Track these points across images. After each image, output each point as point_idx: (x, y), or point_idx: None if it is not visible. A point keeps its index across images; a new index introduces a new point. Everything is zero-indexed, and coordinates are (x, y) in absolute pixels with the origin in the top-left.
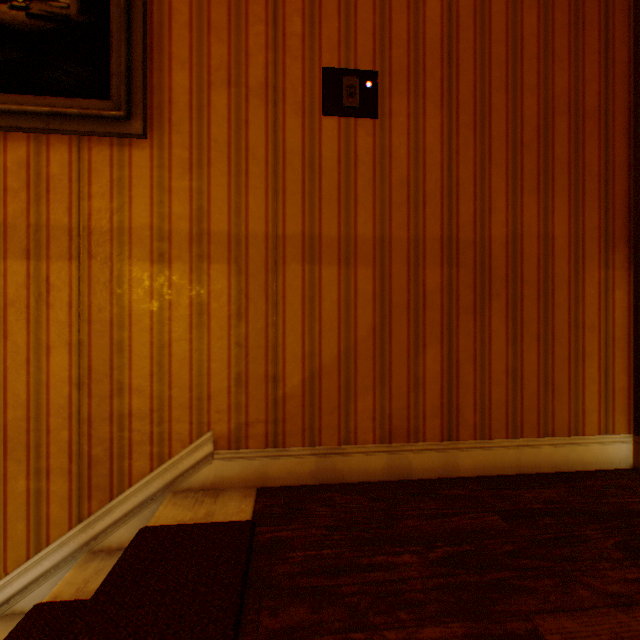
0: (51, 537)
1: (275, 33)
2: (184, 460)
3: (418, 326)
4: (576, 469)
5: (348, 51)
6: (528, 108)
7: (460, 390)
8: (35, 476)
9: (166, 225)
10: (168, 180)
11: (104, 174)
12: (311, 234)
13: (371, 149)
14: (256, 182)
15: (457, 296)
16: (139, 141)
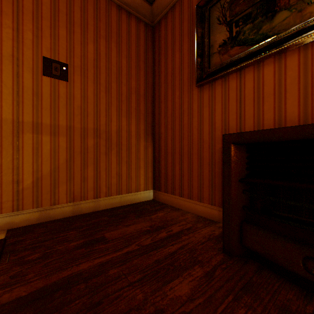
0: None
1: (18, 35)
2: None
3: (85, 159)
4: (138, 202)
5: (55, 53)
6: (124, 90)
7: (101, 181)
8: None
9: None
10: None
11: None
12: (37, 122)
13: (66, 93)
14: (7, 97)
15: (100, 149)
16: None
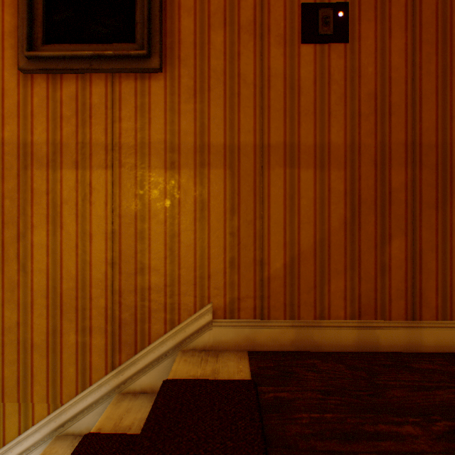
0: (92, 379)
1: None
2: (190, 326)
3: (384, 219)
4: None
5: None
6: None
7: (423, 276)
8: (81, 332)
9: (176, 140)
10: (177, 104)
11: (130, 102)
12: (291, 143)
13: (342, 69)
14: (246, 102)
15: (420, 193)
16: (156, 75)
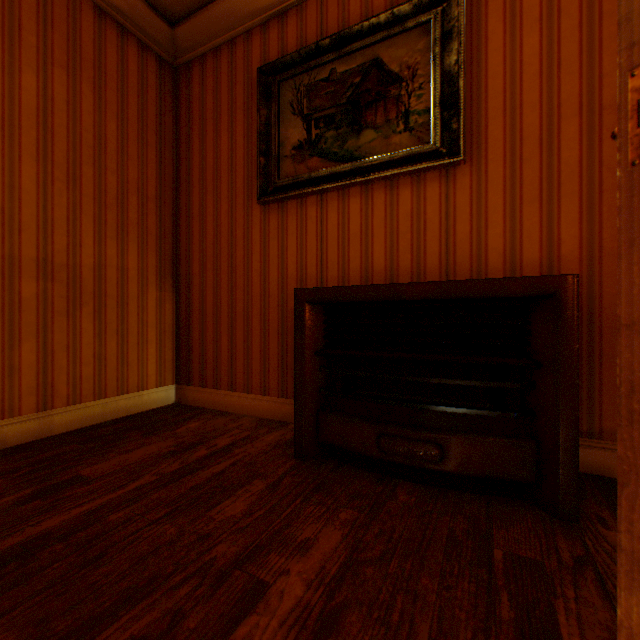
0: None
1: None
2: None
3: (15, 326)
4: (144, 410)
5: None
6: (112, 183)
7: (57, 372)
8: None
9: None
10: None
11: None
12: None
13: None
14: None
15: (54, 303)
16: None
